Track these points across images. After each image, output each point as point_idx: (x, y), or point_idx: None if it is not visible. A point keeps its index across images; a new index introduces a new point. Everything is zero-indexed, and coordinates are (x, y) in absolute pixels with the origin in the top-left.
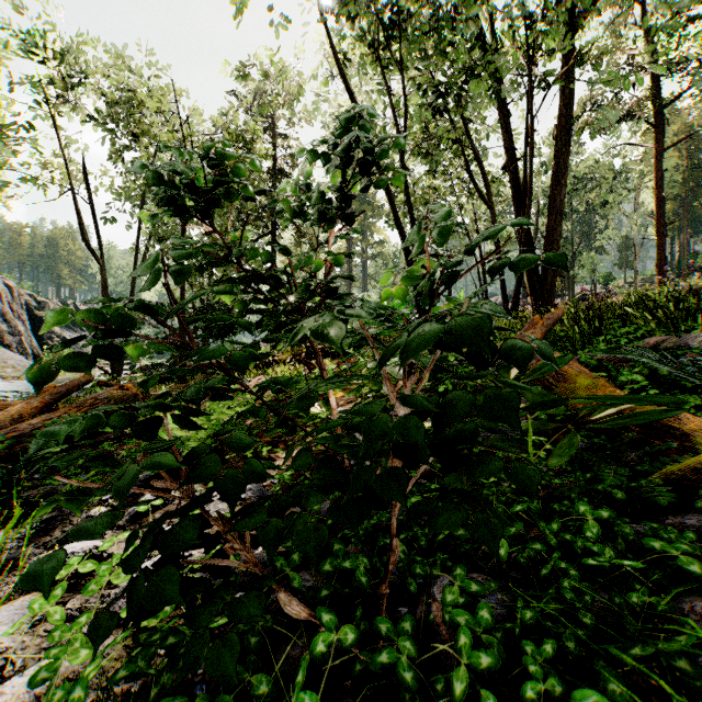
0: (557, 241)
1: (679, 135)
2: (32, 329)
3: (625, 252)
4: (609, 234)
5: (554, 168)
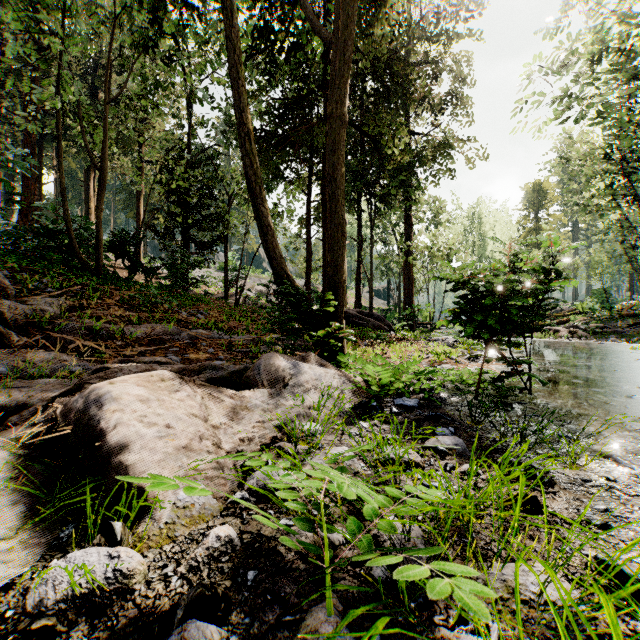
0: None
1: None
2: None
3: None
4: None
5: None
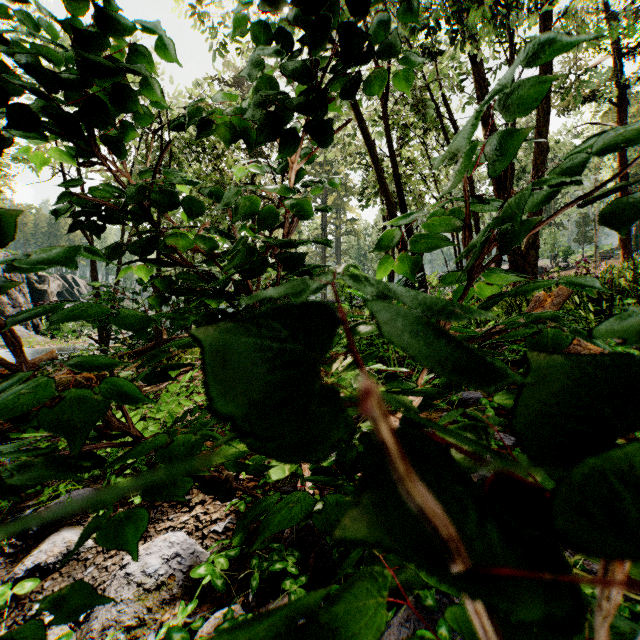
0: (539, 212)
1: (636, 116)
2: (33, 301)
3: (583, 228)
4: (569, 210)
5: (536, 136)
